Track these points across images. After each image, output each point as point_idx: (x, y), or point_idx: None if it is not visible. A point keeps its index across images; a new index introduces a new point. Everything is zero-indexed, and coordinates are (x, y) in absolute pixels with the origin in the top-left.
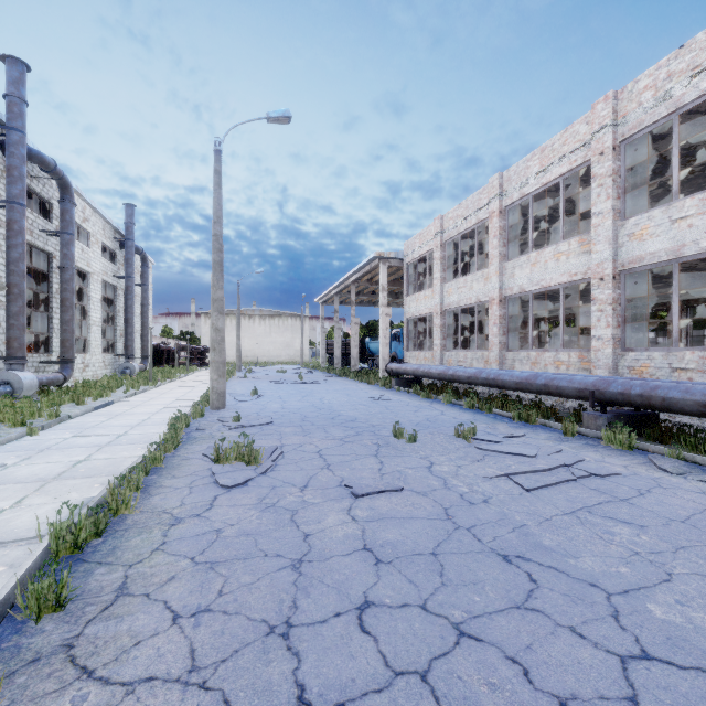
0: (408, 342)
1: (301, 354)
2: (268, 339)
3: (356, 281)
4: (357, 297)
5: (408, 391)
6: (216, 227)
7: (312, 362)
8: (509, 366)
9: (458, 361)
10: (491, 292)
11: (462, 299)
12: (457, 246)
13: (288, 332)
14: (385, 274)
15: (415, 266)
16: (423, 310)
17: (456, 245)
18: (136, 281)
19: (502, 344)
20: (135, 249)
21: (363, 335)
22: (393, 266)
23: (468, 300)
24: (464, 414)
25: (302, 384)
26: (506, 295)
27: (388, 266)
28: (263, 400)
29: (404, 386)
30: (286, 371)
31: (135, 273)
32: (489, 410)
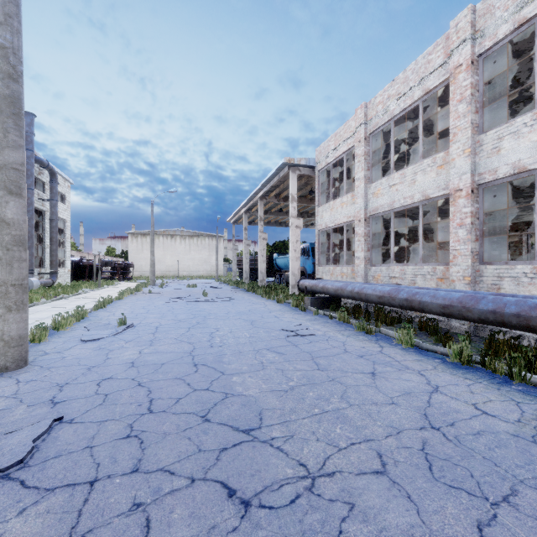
0: (320, 256)
1: (216, 269)
2: (188, 256)
3: (264, 197)
4: (265, 217)
5: (330, 316)
6: (2, 33)
7: (227, 276)
8: (488, 286)
9: (391, 277)
10: (453, 181)
11: (398, 199)
12: (378, 146)
13: (205, 250)
14: (295, 182)
15: (327, 174)
16: (339, 219)
17: (377, 144)
18: (47, 197)
19: (474, 254)
20: (38, 162)
21: (270, 252)
22: (303, 175)
23: (407, 199)
24: (478, 387)
25: (203, 302)
26: (483, 181)
27: (297, 178)
28: (121, 339)
29: (320, 307)
30: (196, 285)
31: (45, 188)
32: (520, 377)
